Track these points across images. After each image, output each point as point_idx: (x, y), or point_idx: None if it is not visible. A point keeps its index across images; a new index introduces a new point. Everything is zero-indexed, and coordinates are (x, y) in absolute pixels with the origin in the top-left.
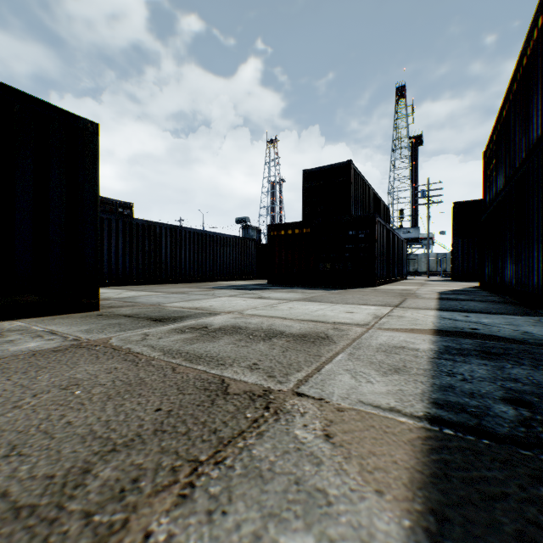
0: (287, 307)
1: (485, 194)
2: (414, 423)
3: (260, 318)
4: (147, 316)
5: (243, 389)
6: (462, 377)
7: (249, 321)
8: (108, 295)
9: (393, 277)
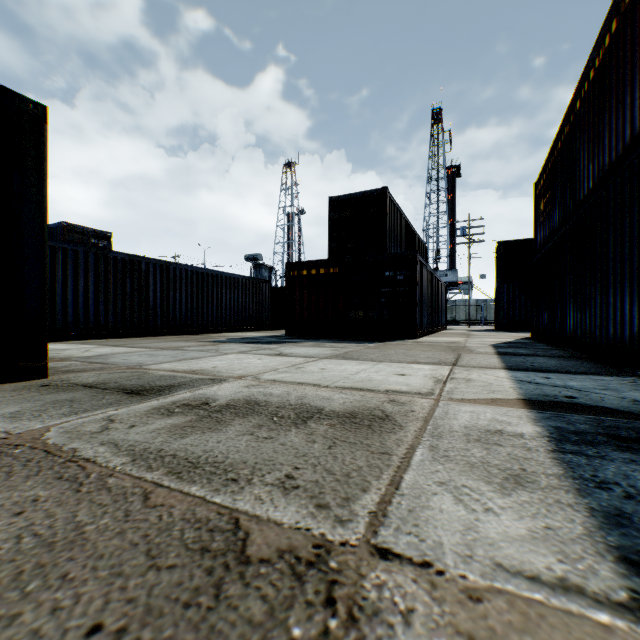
0: (317, 368)
1: (537, 232)
2: (631, 629)
3: (284, 386)
4: (119, 385)
5: (275, 543)
6: (622, 489)
7: (269, 391)
8: (69, 353)
9: (433, 327)
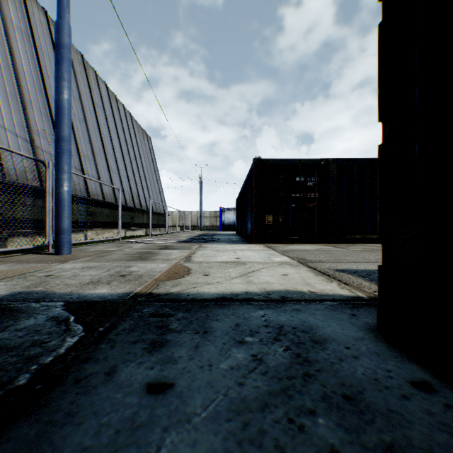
0: None
1: None
2: None
3: None
4: None
5: None
6: None
7: None
8: None
9: None
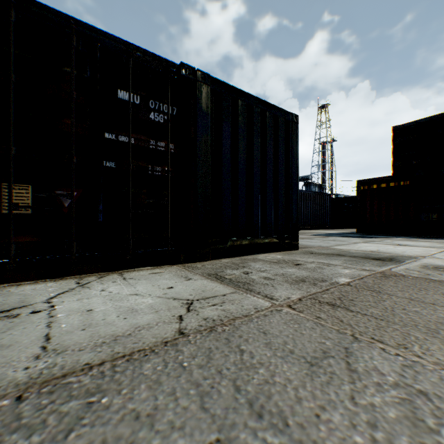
0: None
1: None
2: None
3: None
4: (352, 255)
5: None
6: None
7: None
8: None
9: None
